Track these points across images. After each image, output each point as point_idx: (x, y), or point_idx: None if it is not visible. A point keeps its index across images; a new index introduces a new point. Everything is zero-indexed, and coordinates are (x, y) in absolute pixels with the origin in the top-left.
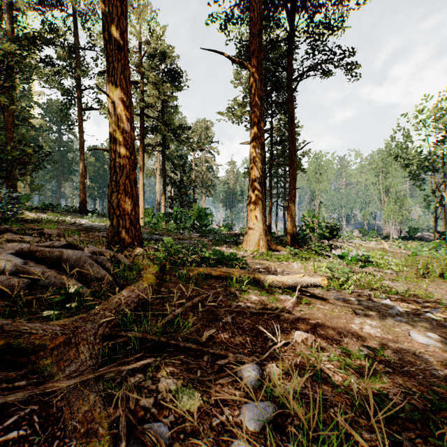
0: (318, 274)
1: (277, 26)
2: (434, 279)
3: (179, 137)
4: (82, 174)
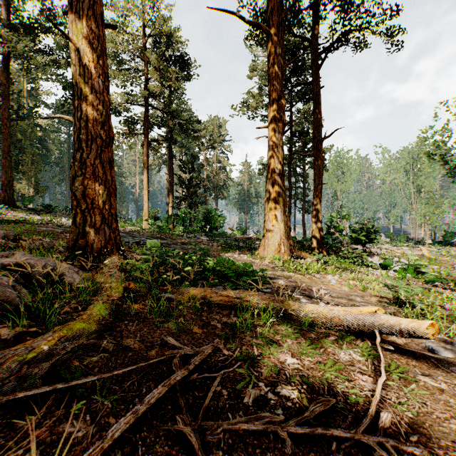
0: (368, 293)
1: None
2: None
3: (188, 132)
4: None
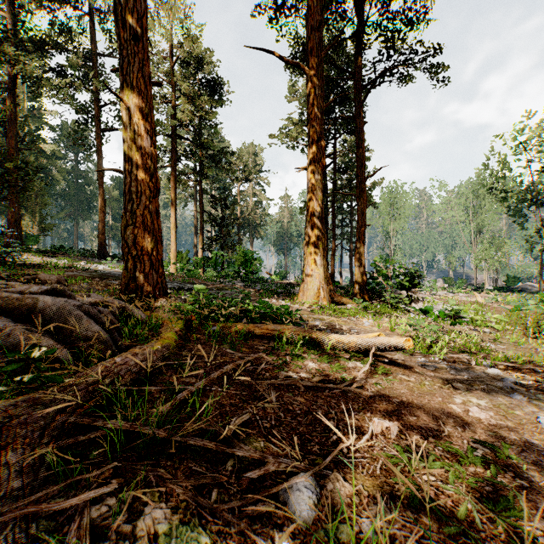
0: (396, 333)
1: (342, 20)
2: None
3: (220, 164)
4: (101, 210)
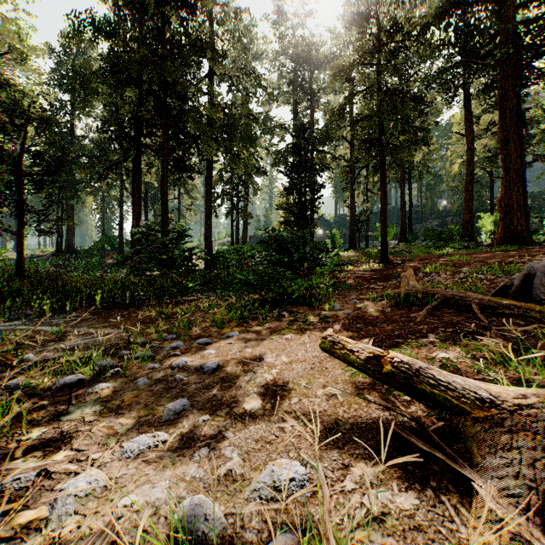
0: None
1: None
2: None
3: None
4: None
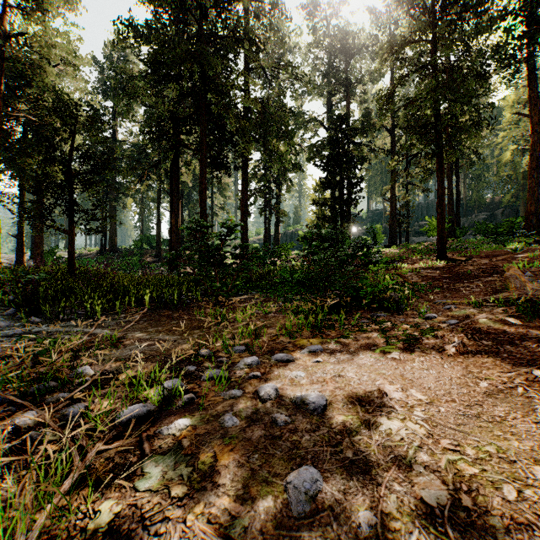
0: None
1: None
2: None
3: None
4: None
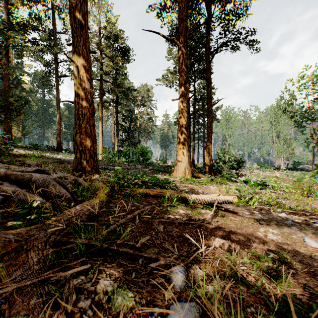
0: (229, 194)
1: (198, 14)
2: (315, 198)
3: (128, 96)
4: (59, 123)
